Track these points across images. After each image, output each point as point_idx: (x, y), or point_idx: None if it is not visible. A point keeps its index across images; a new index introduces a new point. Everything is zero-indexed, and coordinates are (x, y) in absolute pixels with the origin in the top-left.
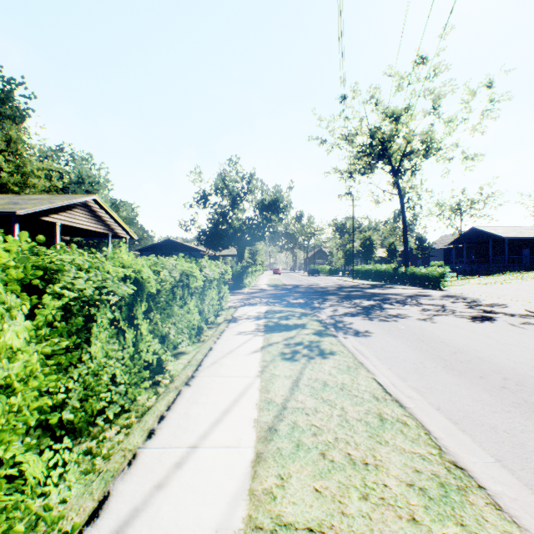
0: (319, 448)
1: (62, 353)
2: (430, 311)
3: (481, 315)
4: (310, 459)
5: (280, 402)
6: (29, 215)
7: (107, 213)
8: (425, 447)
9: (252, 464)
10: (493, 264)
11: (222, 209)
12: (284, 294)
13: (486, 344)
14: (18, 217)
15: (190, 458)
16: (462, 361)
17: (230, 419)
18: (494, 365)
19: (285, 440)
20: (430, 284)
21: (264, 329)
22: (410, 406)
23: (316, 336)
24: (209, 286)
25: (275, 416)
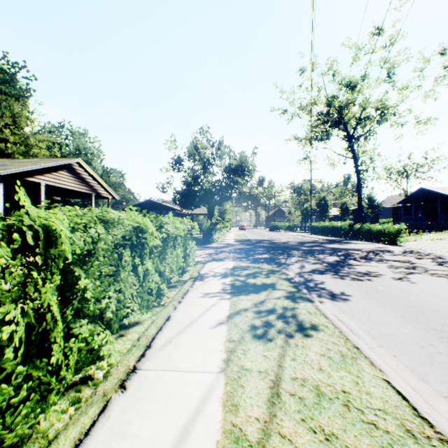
0: None
1: None
2: (401, 268)
3: None
4: None
5: (256, 440)
6: (14, 176)
7: (90, 175)
8: None
9: None
10: (441, 221)
11: (194, 172)
12: (249, 249)
13: None
14: (2, 177)
15: None
16: None
17: None
18: None
19: None
20: (387, 239)
21: (231, 291)
22: None
23: (289, 301)
24: (174, 243)
25: None
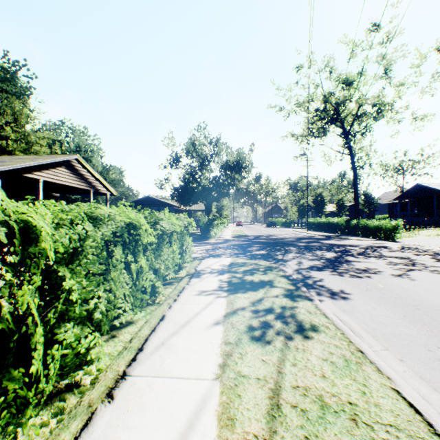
0: None
1: None
2: (400, 265)
3: None
4: None
5: None
6: (12, 172)
7: (88, 171)
8: None
9: None
10: (438, 217)
11: (192, 169)
12: (246, 245)
13: None
14: (0, 173)
15: None
16: None
17: None
18: None
19: None
20: (384, 235)
21: (228, 288)
22: None
23: (288, 299)
24: (170, 239)
25: None
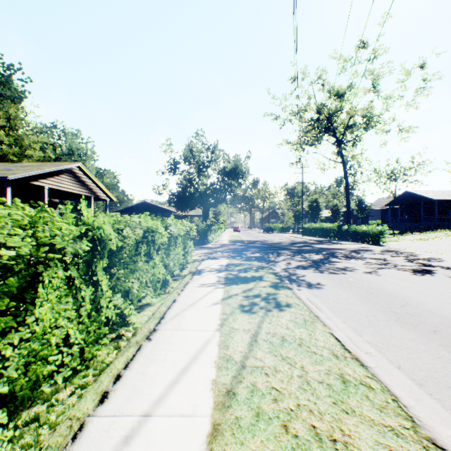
0: (280, 418)
1: (4, 315)
2: (374, 265)
3: (421, 269)
4: (272, 433)
5: (239, 360)
6: (20, 180)
7: (89, 178)
8: (396, 418)
9: (208, 439)
10: (424, 223)
11: (189, 175)
12: (242, 249)
13: (431, 296)
14: (10, 181)
15: (141, 430)
16: (413, 314)
17: (188, 379)
18: (445, 319)
19: (244, 408)
20: (371, 240)
21: (225, 282)
22: (371, 366)
23: (272, 288)
24: (175, 242)
25: (234, 377)
